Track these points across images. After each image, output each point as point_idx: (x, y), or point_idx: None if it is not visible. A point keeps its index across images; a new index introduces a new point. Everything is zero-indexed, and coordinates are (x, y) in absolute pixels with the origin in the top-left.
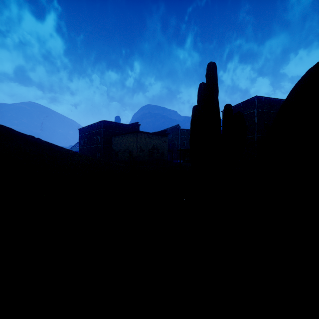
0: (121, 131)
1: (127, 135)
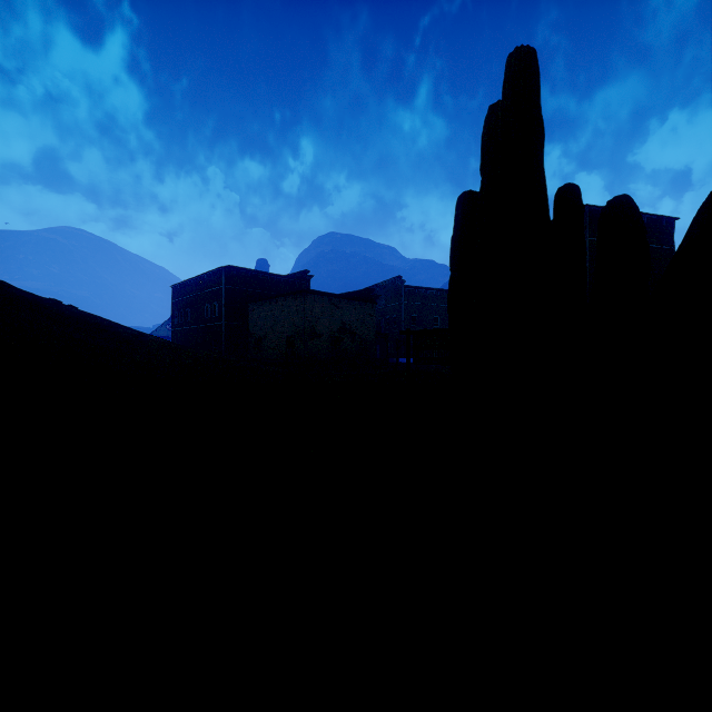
0: (269, 291)
1: (283, 300)
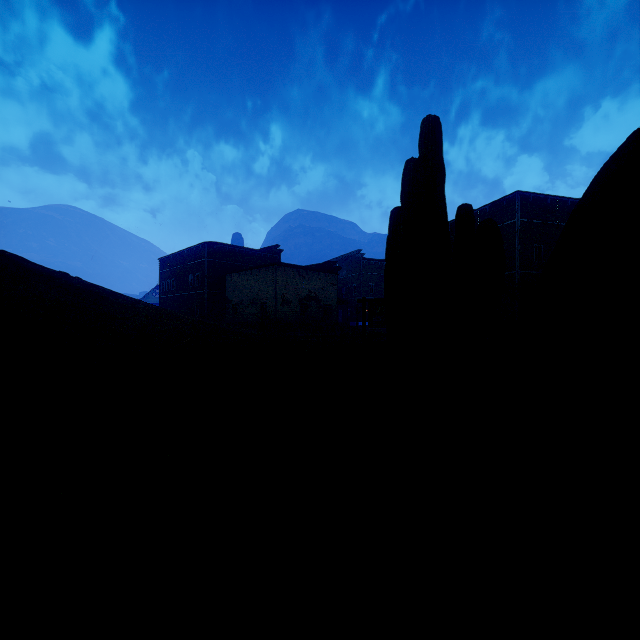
0: (245, 263)
1: (257, 272)
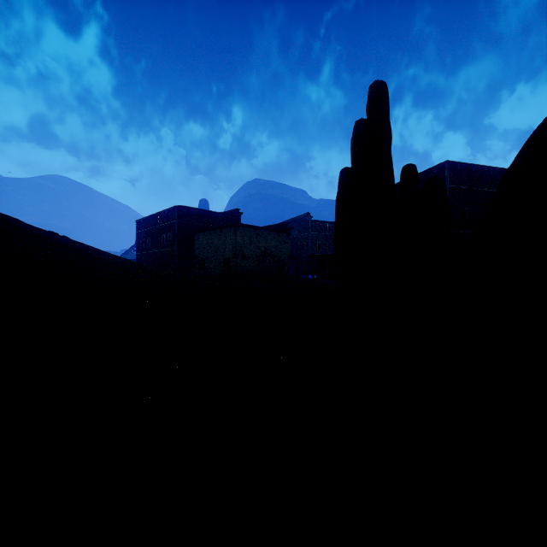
0: (210, 224)
1: (220, 232)
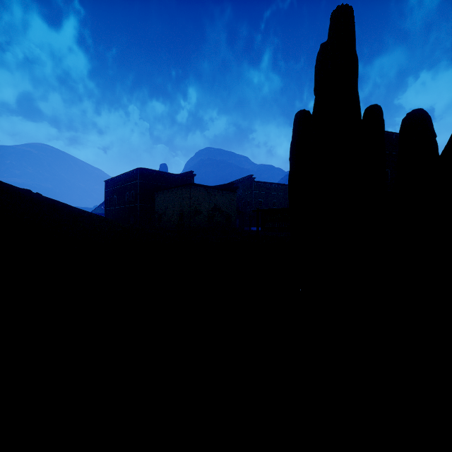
0: (168, 184)
1: (176, 190)
